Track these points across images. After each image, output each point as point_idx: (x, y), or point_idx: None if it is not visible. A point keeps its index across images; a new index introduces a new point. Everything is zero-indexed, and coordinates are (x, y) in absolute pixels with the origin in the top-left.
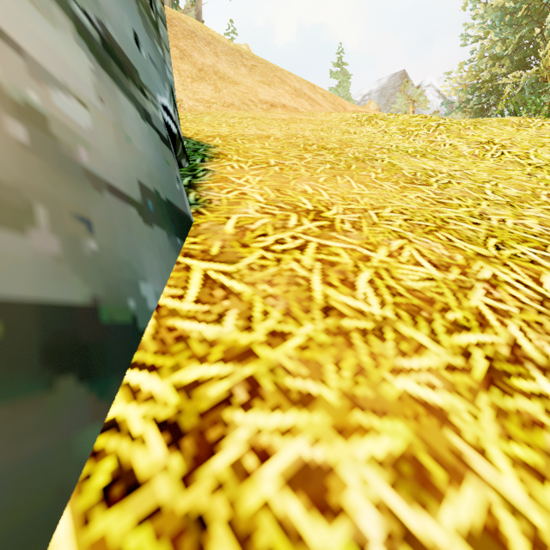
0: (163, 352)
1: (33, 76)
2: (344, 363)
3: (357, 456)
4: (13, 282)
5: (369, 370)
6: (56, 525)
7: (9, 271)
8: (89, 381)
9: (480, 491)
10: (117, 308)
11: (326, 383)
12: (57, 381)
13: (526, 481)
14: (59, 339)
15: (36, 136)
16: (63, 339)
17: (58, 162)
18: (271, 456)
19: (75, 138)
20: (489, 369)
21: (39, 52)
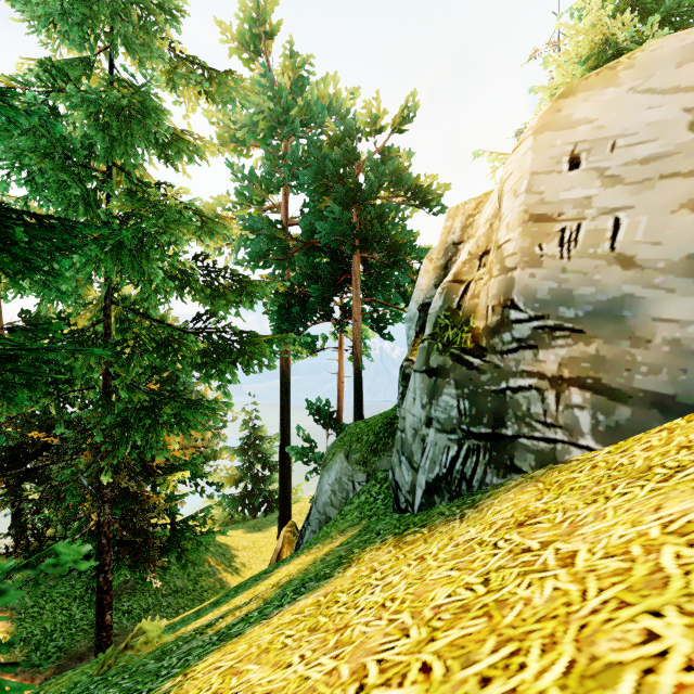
0: (689, 416)
1: (680, 327)
2: (689, 430)
3: (652, 443)
4: (649, 386)
5: (685, 433)
6: (640, 433)
7: (649, 384)
8: (662, 413)
9: (642, 454)
10: (686, 398)
11: (678, 432)
12: (652, 409)
13: (644, 457)
14: (657, 401)
15: (673, 347)
16: (658, 401)
17: (679, 353)
18: (653, 438)
19: (693, 341)
20: (691, 445)
21: (688, 316)
